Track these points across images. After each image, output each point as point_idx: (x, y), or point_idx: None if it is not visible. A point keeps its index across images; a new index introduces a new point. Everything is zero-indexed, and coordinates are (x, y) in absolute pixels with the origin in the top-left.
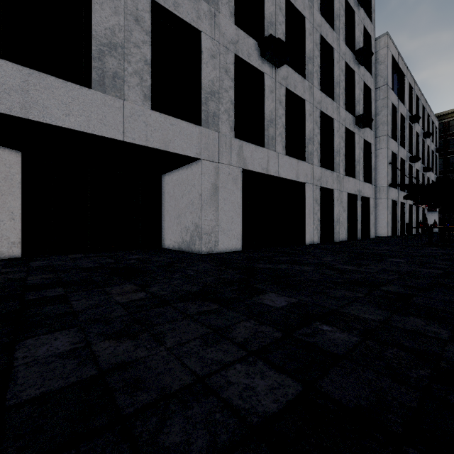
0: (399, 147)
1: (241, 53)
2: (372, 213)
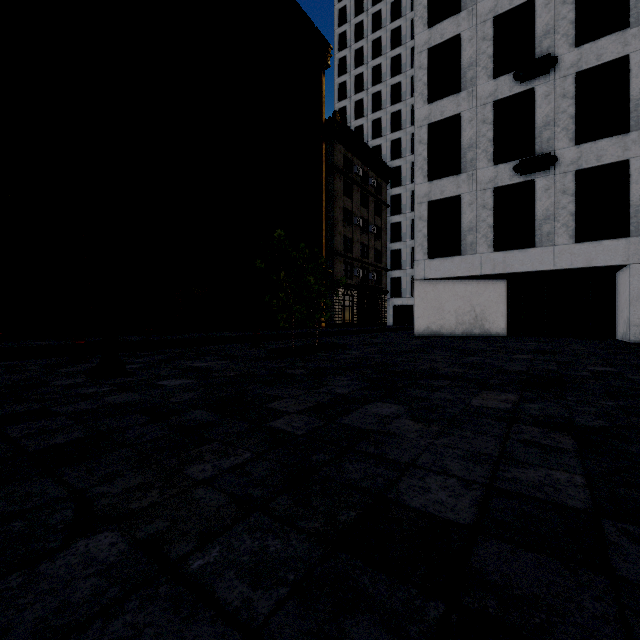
0: None
1: None
2: None
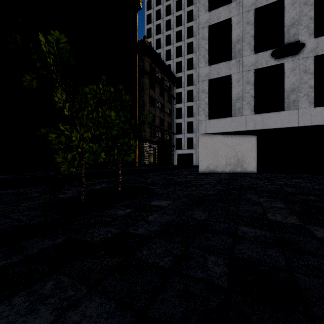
0: None
1: None
2: None
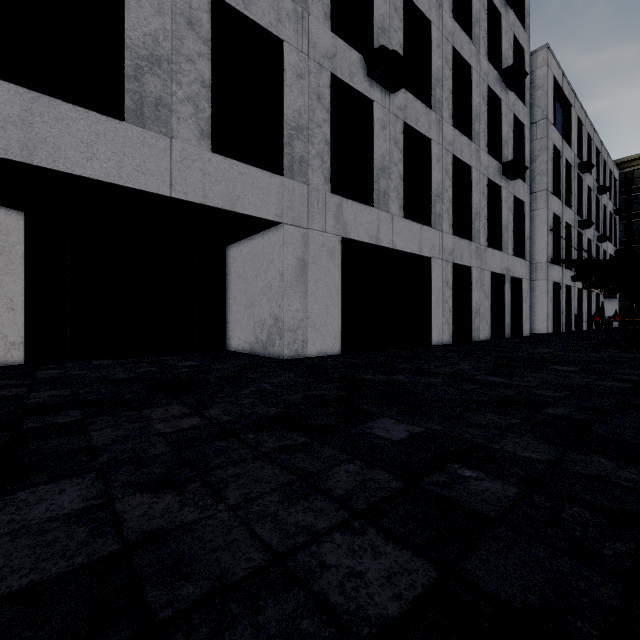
0: (563, 208)
1: (340, 72)
2: (526, 300)
